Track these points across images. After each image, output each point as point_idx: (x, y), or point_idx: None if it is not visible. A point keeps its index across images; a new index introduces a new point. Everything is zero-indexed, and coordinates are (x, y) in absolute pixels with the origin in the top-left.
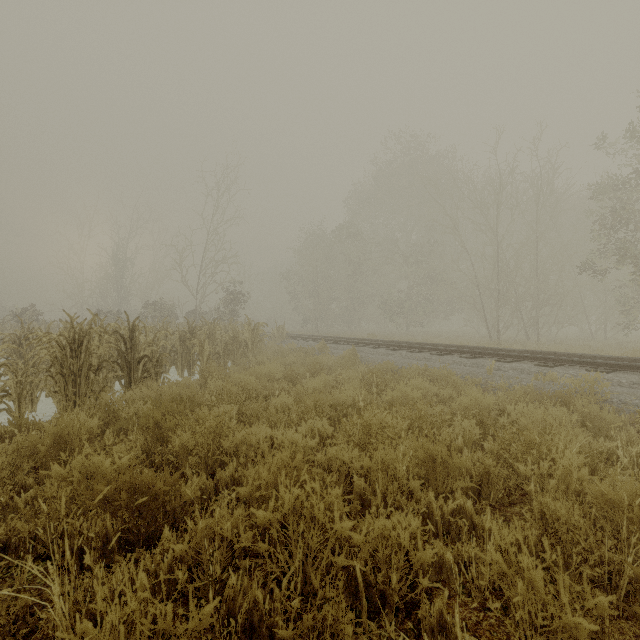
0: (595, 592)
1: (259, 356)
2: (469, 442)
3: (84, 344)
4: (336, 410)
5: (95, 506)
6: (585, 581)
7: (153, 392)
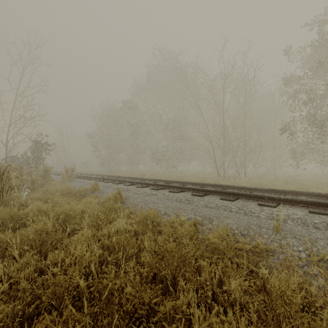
0: None
1: None
2: None
3: None
4: None
5: None
6: None
7: None
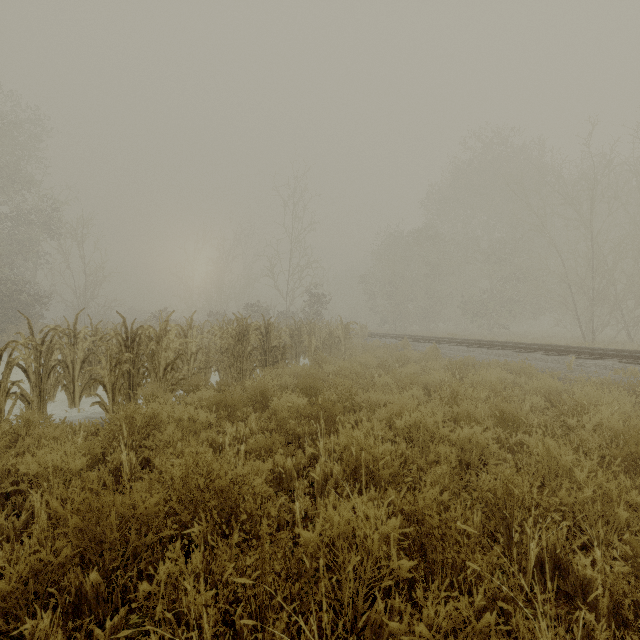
0: (597, 472)
1: (352, 350)
2: (536, 411)
3: (244, 336)
4: (426, 389)
5: (306, 416)
6: (581, 453)
7: (291, 370)
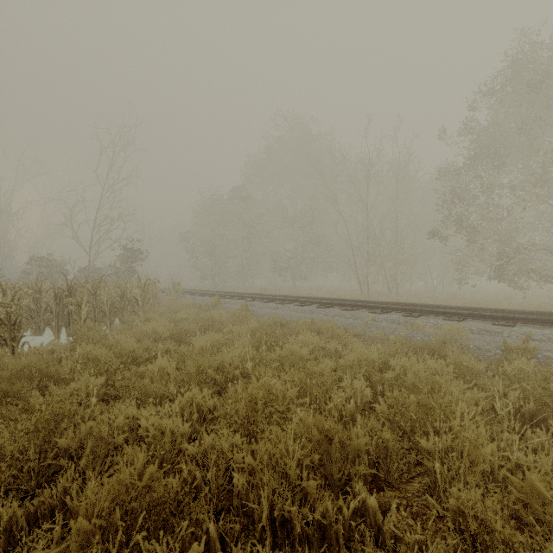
0: None
1: (149, 313)
2: (360, 404)
3: None
4: (223, 372)
5: None
6: None
7: None
